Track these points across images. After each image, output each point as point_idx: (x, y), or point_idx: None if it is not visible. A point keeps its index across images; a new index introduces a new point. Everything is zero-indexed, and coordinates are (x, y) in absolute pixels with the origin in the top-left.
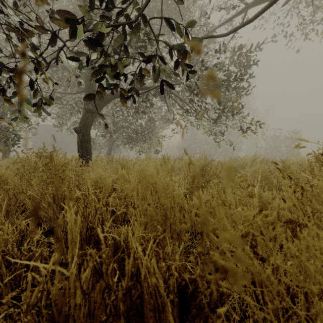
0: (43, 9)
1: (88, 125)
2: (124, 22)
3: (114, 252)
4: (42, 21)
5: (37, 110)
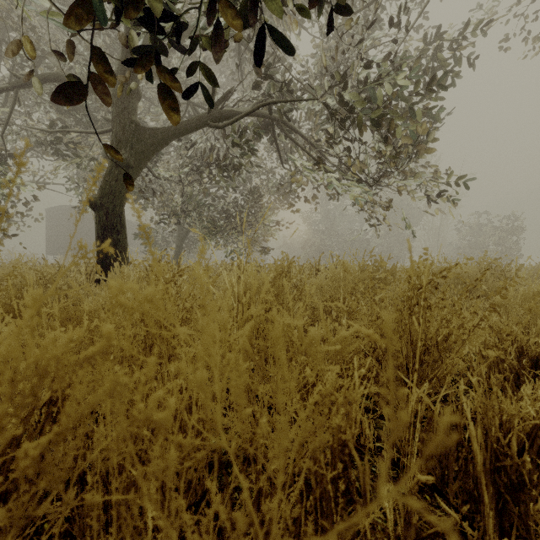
0: None
1: (117, 194)
2: None
3: None
4: None
5: None
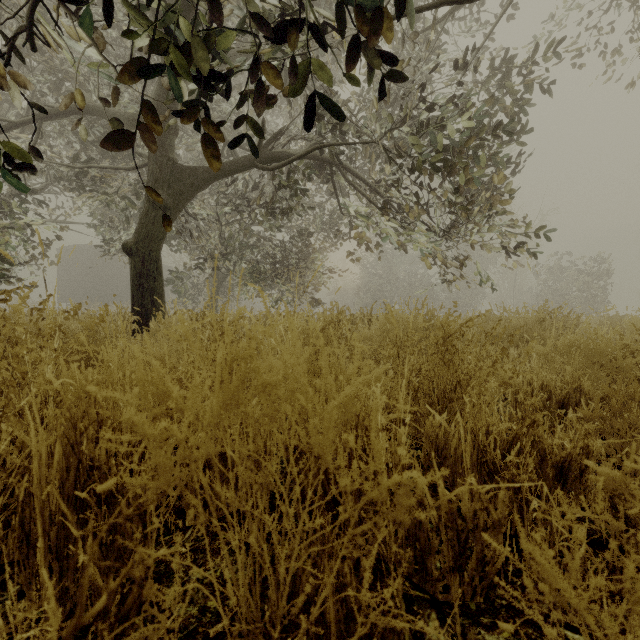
0: None
1: (154, 238)
2: None
3: None
4: None
5: None
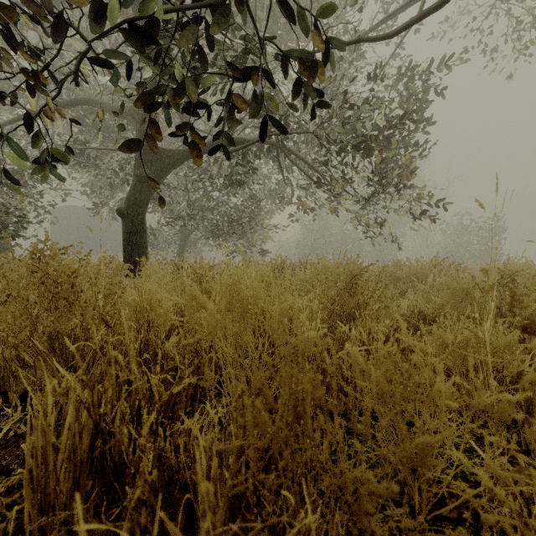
0: (64, 3)
1: (141, 205)
2: (201, 2)
3: (165, 489)
4: (45, 1)
5: (39, 172)
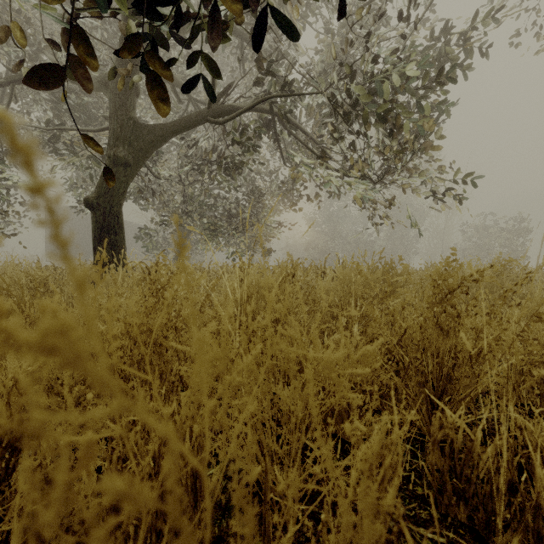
0: None
1: (115, 194)
2: None
3: None
4: None
5: None
